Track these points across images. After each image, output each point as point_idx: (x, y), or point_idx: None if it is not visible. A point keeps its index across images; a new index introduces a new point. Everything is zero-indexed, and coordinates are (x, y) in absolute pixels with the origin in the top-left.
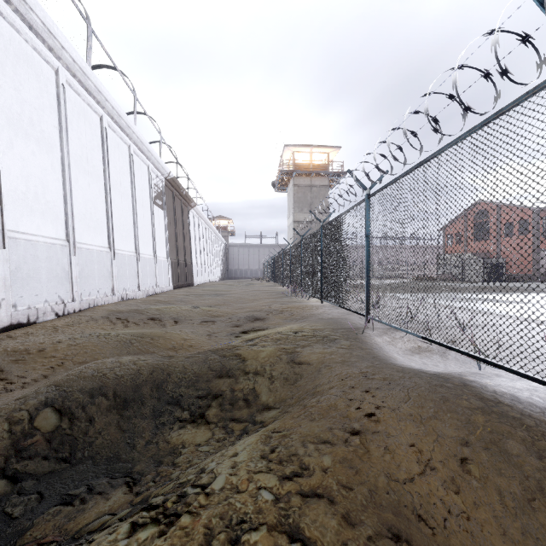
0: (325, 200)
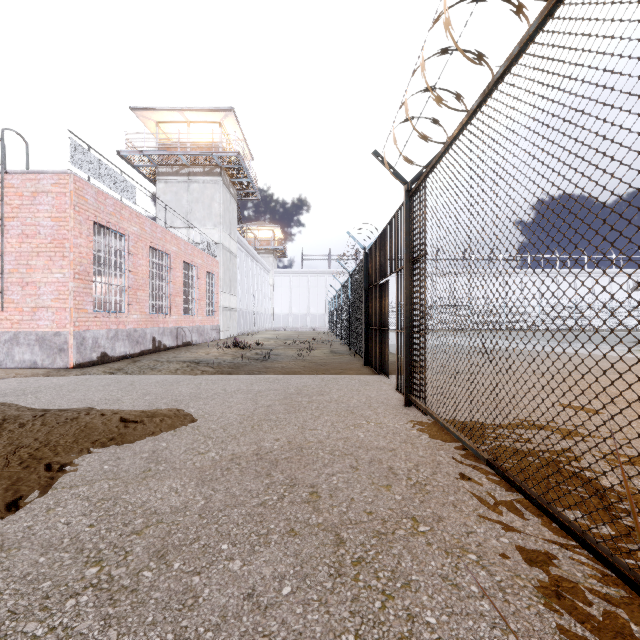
0: None
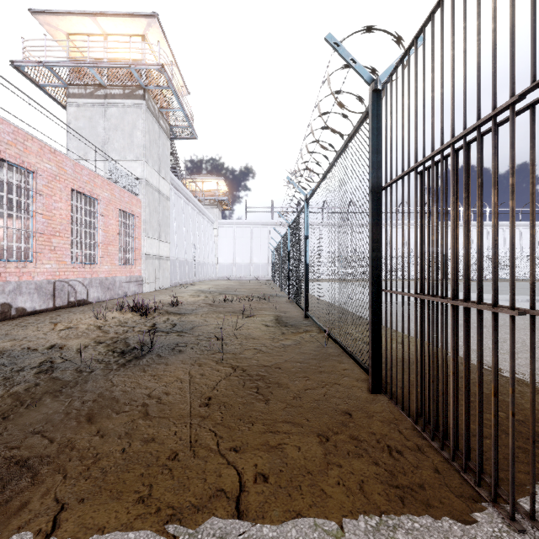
0: None
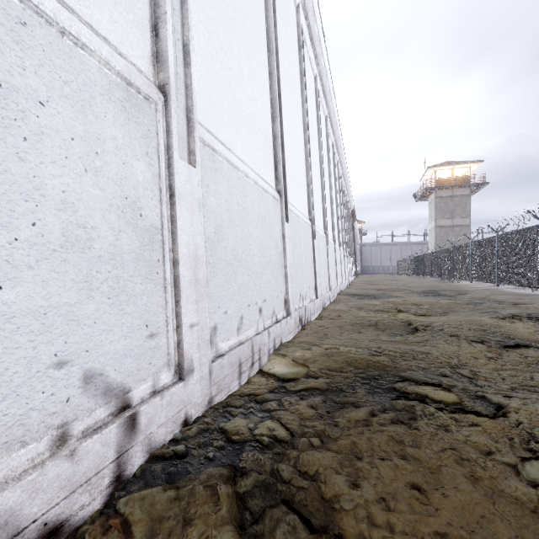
0: (466, 207)
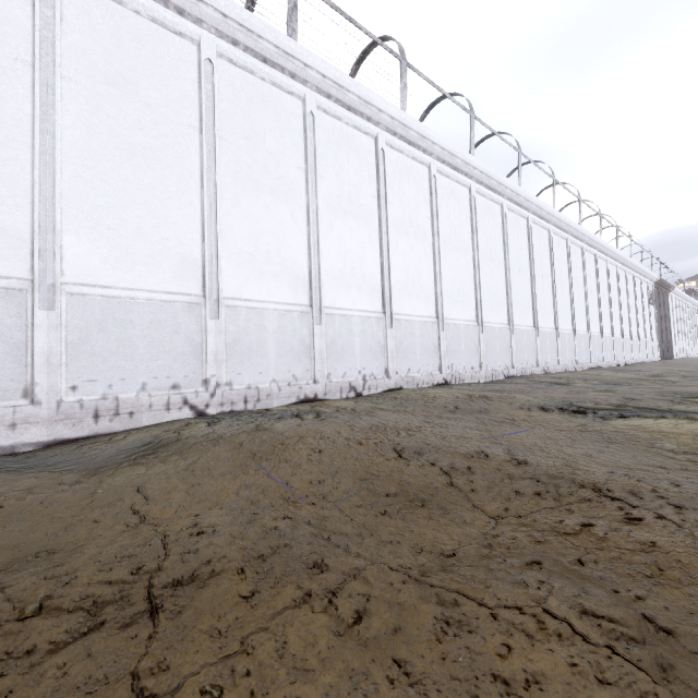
0: None
